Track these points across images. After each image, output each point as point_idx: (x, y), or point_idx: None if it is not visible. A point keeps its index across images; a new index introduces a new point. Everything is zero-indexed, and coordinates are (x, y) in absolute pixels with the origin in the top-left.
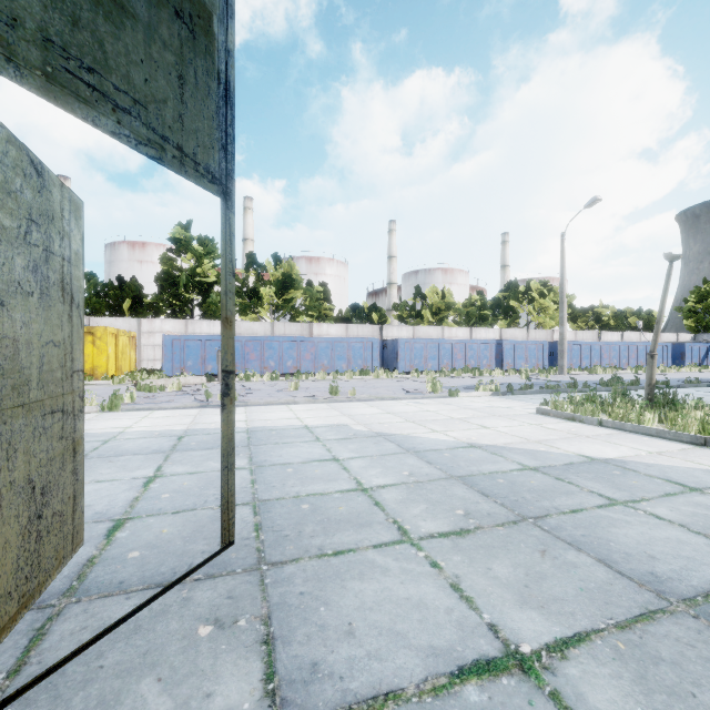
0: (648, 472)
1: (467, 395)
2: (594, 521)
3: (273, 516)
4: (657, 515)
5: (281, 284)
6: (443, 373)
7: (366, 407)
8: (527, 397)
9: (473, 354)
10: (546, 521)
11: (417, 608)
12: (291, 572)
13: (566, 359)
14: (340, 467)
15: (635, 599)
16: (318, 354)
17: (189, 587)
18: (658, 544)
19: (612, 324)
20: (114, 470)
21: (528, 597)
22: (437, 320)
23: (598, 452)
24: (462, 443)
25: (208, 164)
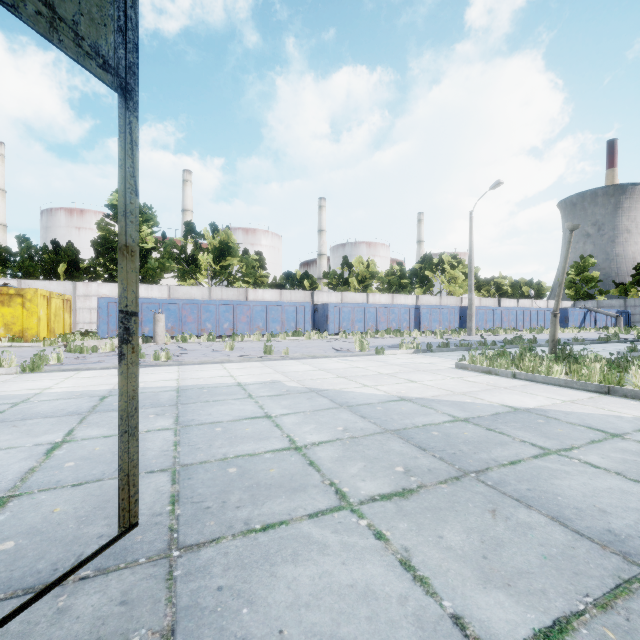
0: (568, 419)
1: (392, 353)
2: (534, 473)
3: (194, 483)
4: (591, 463)
5: (218, 251)
6: (368, 334)
7: (299, 365)
8: (445, 354)
9: (394, 317)
10: (488, 476)
11: (364, 599)
12: (208, 558)
13: (474, 322)
14: (272, 424)
15: (603, 566)
16: (254, 317)
17: (69, 590)
18: (603, 495)
19: (510, 292)
20: (15, 436)
21: (490, 572)
22: (363, 287)
23: (519, 402)
24: (392, 396)
25: (96, 43)
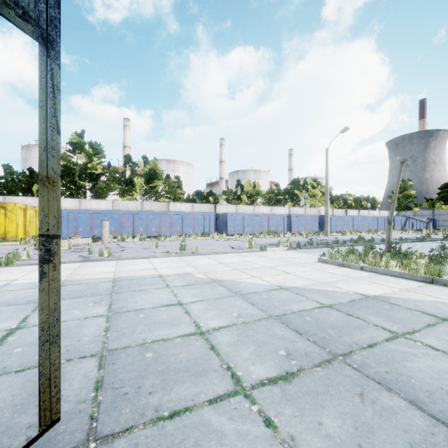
0: (407, 305)
1: (272, 250)
2: (389, 356)
3: (116, 369)
4: (431, 346)
5: (148, 176)
6: (255, 235)
7: (205, 259)
8: (310, 250)
9: (273, 223)
10: (353, 358)
11: None
12: None
13: (329, 226)
14: (183, 311)
15: None
16: (173, 223)
17: None
18: (447, 377)
19: (353, 205)
20: None
21: None
22: (251, 201)
23: (367, 290)
24: (274, 286)
25: None
